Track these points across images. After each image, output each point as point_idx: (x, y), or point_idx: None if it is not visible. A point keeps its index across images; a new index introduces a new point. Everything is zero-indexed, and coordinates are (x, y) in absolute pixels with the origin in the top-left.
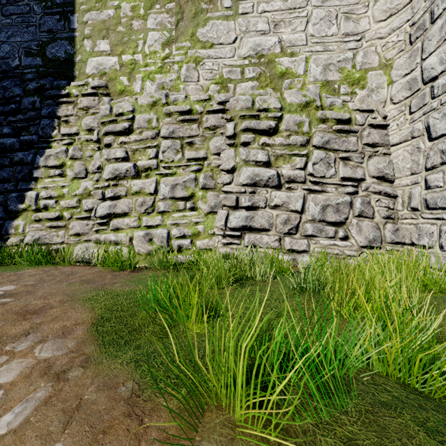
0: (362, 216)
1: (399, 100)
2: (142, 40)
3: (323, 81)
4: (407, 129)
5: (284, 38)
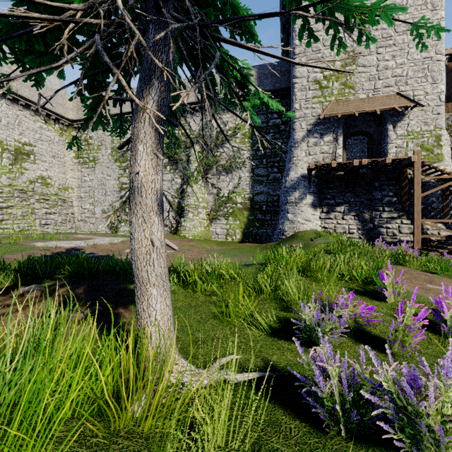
0: (69, 222)
1: (76, 197)
2: (1, 160)
3: (59, 188)
4: (77, 204)
5: (49, 174)
